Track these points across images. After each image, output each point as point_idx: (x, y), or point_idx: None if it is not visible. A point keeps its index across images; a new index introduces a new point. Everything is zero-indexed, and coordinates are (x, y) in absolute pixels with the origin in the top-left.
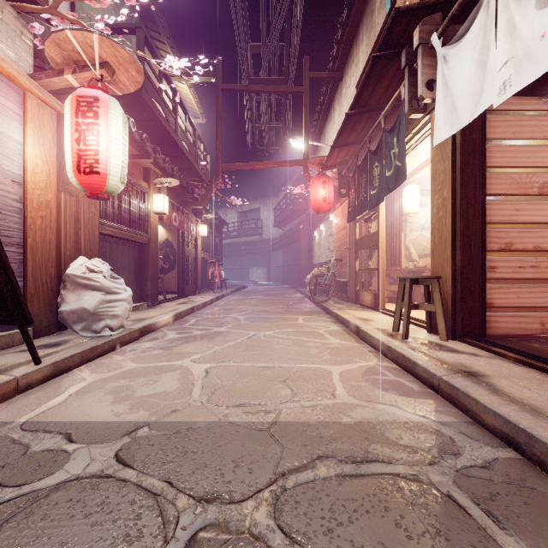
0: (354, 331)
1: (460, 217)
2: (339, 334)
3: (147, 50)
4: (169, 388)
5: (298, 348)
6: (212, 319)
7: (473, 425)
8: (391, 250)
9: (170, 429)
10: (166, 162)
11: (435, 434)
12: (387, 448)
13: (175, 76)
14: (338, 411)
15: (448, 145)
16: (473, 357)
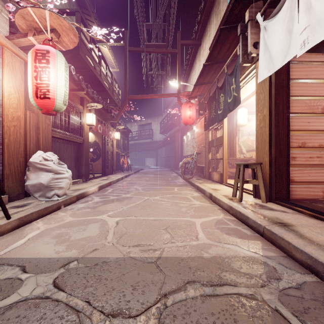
0: (208, 197)
1: (274, 127)
2: (199, 198)
3: (83, 26)
4: (93, 234)
5: (174, 207)
6: (122, 189)
7: (286, 258)
8: (230, 147)
9: (91, 262)
10: (94, 93)
11: (263, 265)
12: (233, 275)
13: (100, 42)
14: (200, 249)
15: (266, 82)
16: (283, 213)
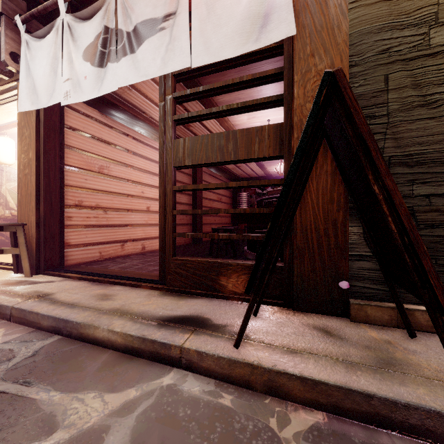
0: None
1: (43, 177)
2: None
3: None
4: None
5: None
6: None
7: (34, 332)
8: None
9: None
10: None
11: None
12: None
13: None
14: None
15: (33, 116)
16: (48, 284)
